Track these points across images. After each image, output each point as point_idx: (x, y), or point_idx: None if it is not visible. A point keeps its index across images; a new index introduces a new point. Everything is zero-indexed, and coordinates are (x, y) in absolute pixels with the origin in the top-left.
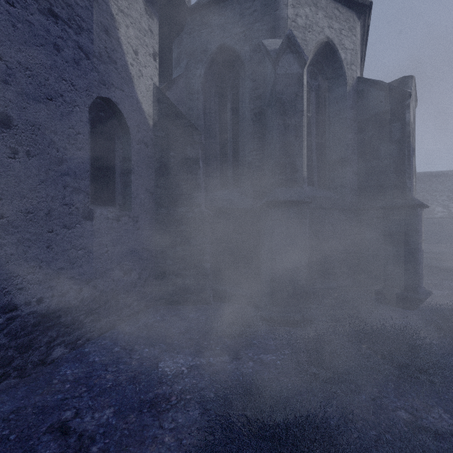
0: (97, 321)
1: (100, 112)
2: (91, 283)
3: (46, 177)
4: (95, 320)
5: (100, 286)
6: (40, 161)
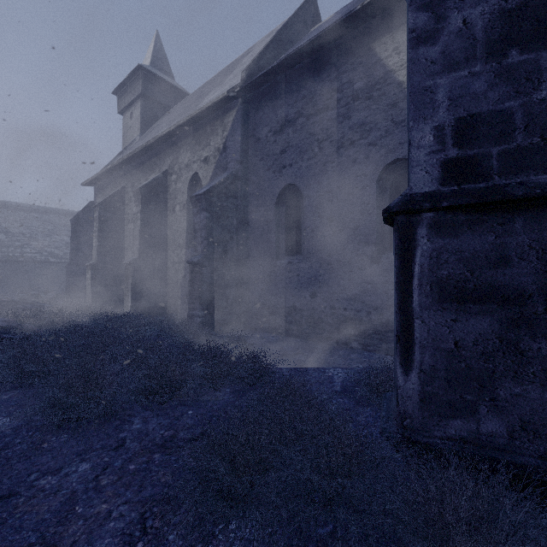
0: (383, 342)
1: (400, 171)
2: (378, 310)
3: (348, 240)
4: (381, 340)
5: (386, 315)
6: (345, 233)
